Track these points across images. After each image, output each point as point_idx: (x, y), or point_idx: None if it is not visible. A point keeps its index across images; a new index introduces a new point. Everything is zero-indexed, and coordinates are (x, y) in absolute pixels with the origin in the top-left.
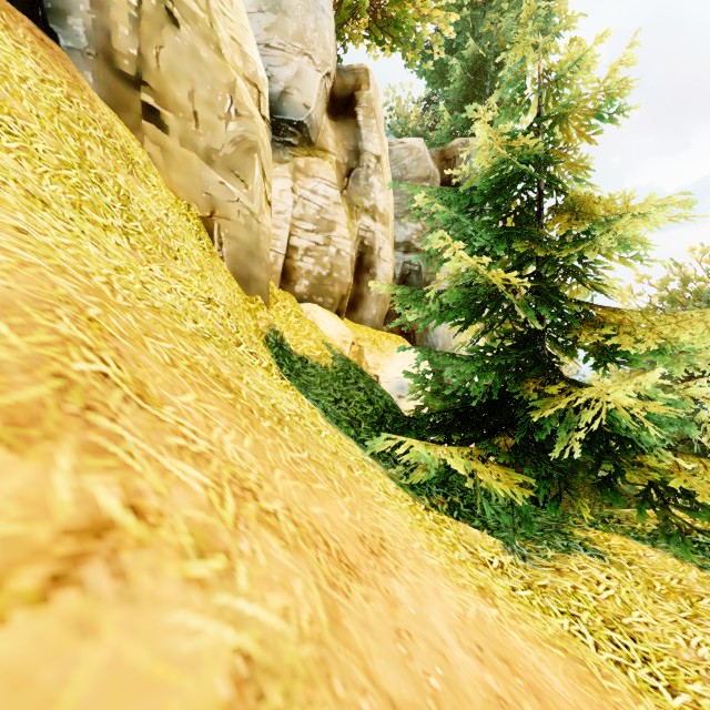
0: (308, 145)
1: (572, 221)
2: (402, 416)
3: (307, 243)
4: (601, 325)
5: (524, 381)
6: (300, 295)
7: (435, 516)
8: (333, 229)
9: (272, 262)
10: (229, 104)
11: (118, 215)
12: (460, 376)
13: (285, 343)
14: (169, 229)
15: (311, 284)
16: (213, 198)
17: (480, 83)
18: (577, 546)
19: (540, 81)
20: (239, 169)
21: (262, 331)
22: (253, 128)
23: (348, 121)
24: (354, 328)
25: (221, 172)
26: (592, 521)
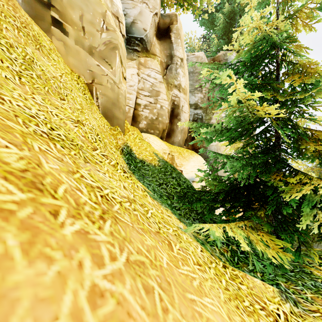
0: (146, 52)
1: (301, 78)
2: (196, 193)
3: (145, 102)
4: (320, 140)
5: (270, 173)
6: (141, 129)
7: (230, 272)
8: (158, 95)
9: (127, 111)
10: (102, 24)
11: (17, 65)
12: (232, 171)
13: (132, 152)
14: (61, 83)
15: (147, 123)
16: (93, 73)
17: (232, 25)
18: (321, 285)
19: (278, 0)
20: (107, 58)
21: (120, 146)
22: (115, 36)
23: (166, 40)
24: (169, 146)
25: (97, 59)
26: (318, 261)
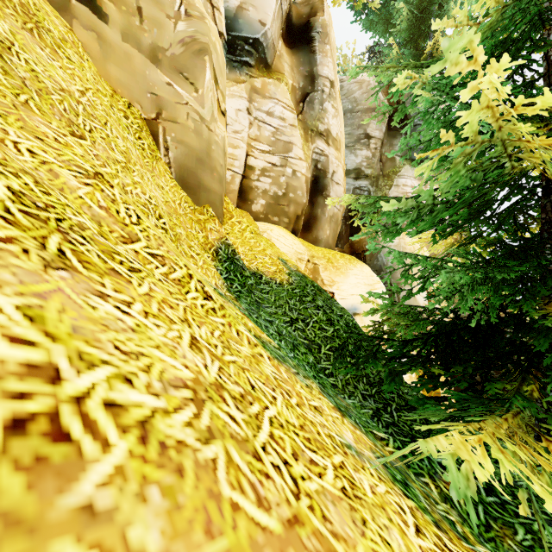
0: (265, 68)
1: None
2: (367, 339)
3: (264, 163)
4: None
5: (539, 301)
6: (256, 214)
7: None
8: (289, 150)
9: (229, 181)
10: (178, 4)
11: None
12: (448, 294)
13: (237, 257)
14: (80, 105)
15: (267, 203)
16: (159, 99)
17: (425, 23)
18: None
19: None
20: (188, 71)
21: (212, 243)
22: (204, 29)
23: (303, 47)
24: (309, 247)
25: (168, 73)
26: None
